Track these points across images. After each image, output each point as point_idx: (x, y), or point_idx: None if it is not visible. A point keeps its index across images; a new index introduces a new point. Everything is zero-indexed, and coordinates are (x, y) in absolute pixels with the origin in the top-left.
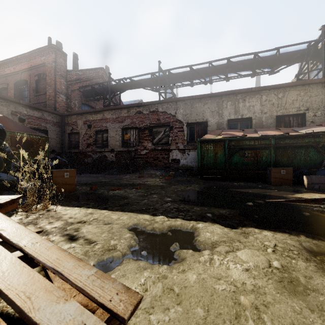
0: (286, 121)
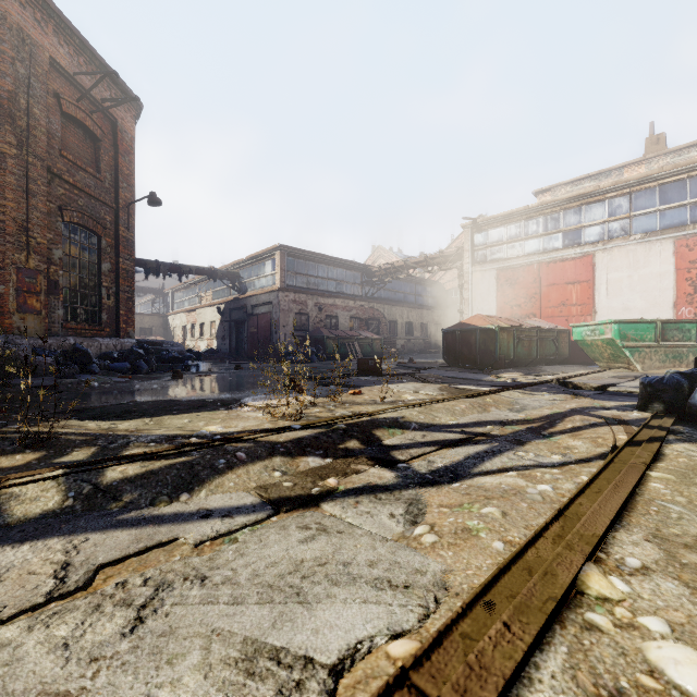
0: (145, 330)
